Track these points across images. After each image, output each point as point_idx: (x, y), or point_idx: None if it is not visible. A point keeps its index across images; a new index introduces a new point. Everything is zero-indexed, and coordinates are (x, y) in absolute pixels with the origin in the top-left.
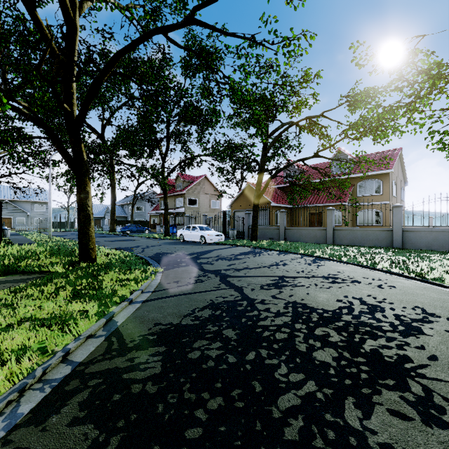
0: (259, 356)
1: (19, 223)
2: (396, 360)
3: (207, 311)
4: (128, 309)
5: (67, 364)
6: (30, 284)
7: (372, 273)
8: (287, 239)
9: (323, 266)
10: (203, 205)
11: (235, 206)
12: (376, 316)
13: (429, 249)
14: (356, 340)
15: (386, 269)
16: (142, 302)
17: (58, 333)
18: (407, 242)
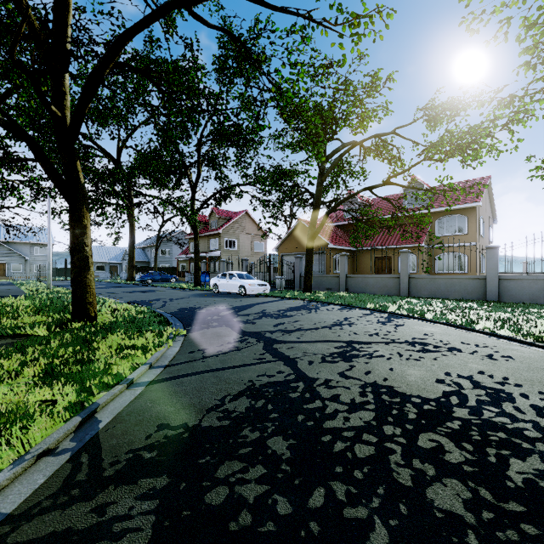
0: (331, 498)
1: (14, 270)
2: None
3: (243, 401)
4: (122, 397)
5: None
6: None
7: (471, 336)
8: (349, 290)
9: (403, 326)
10: (243, 247)
11: (283, 249)
12: (506, 410)
13: (533, 302)
14: (492, 460)
15: (488, 330)
16: (146, 383)
17: None
18: (505, 293)
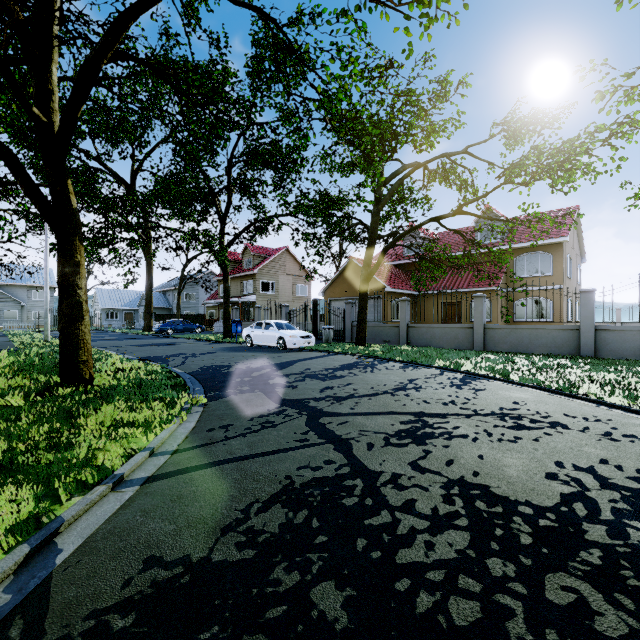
0: None
1: (8, 318)
2: None
3: (276, 513)
4: (102, 506)
5: None
6: None
7: (574, 405)
8: (411, 342)
9: (484, 390)
10: (283, 291)
11: (331, 293)
12: None
13: (639, 359)
14: None
15: (594, 396)
16: (142, 481)
17: None
18: (604, 347)
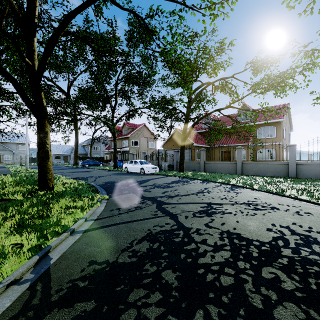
0: (208, 318)
1: (7, 159)
2: None
3: (145, 244)
4: (67, 241)
5: None
6: None
7: (283, 199)
8: (206, 171)
9: (241, 193)
10: (142, 145)
11: (166, 146)
12: (315, 250)
13: (317, 178)
14: (314, 288)
15: (293, 195)
16: (83, 231)
17: None
18: (300, 173)
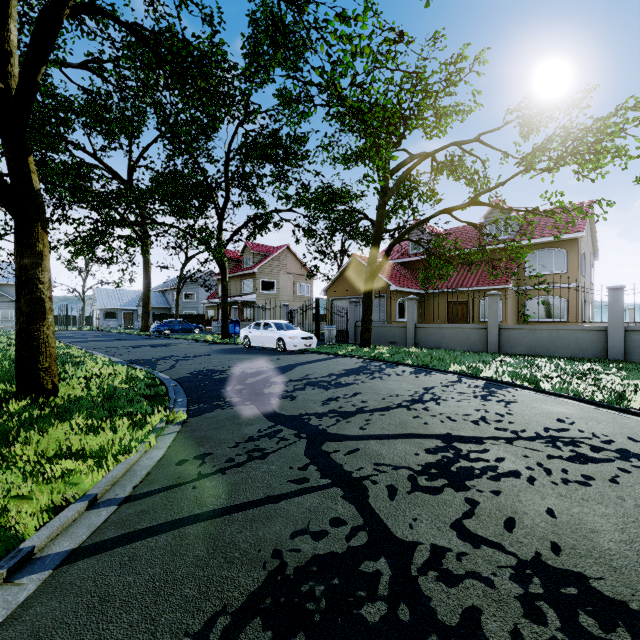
0: None
1: (4, 318)
2: None
3: None
4: None
5: None
6: None
7: (633, 423)
8: (419, 344)
9: (516, 403)
10: (284, 290)
11: (333, 291)
12: None
13: None
14: None
15: None
16: (59, 560)
17: None
18: (634, 350)
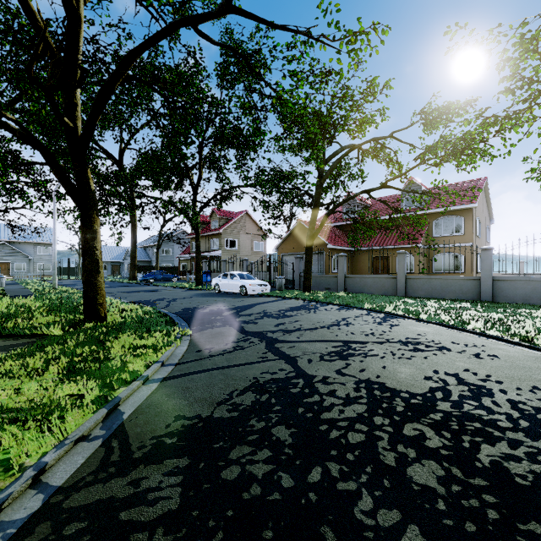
0: (327, 474)
1: (18, 269)
2: (534, 484)
3: (249, 396)
4: (140, 392)
5: (39, 491)
6: (12, 354)
7: (462, 336)
8: (347, 290)
9: (398, 326)
10: (243, 247)
11: (283, 249)
12: (484, 404)
13: (526, 303)
14: (466, 446)
15: (479, 330)
16: (160, 380)
17: (32, 437)
18: (499, 294)
